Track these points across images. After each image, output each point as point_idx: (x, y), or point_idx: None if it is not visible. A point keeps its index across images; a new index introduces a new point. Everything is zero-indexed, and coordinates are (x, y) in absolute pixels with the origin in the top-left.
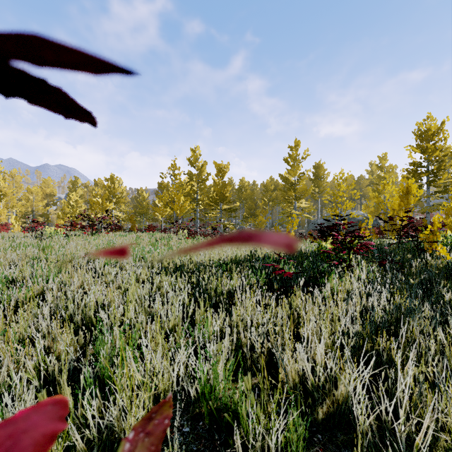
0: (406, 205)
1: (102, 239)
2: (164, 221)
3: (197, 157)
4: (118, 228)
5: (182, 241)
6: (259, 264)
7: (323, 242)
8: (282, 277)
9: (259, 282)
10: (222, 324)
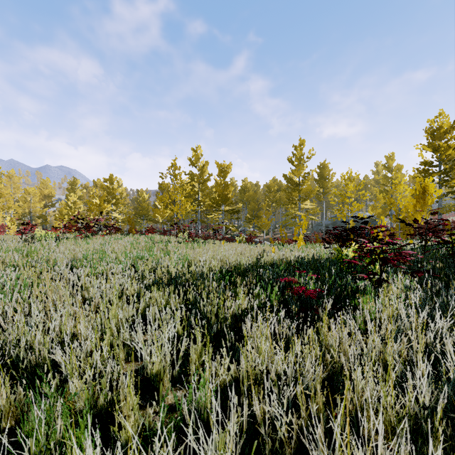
0: (423, 206)
1: (95, 243)
2: (164, 223)
3: (198, 156)
4: (116, 230)
5: (181, 244)
6: (268, 275)
7: (344, 249)
8: (300, 295)
9: (274, 306)
10: (225, 370)
